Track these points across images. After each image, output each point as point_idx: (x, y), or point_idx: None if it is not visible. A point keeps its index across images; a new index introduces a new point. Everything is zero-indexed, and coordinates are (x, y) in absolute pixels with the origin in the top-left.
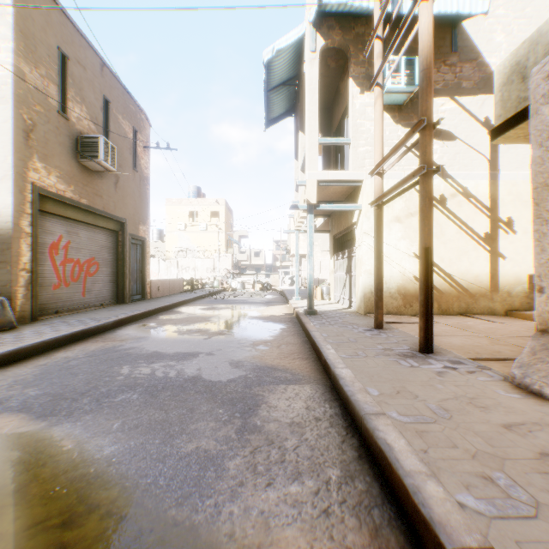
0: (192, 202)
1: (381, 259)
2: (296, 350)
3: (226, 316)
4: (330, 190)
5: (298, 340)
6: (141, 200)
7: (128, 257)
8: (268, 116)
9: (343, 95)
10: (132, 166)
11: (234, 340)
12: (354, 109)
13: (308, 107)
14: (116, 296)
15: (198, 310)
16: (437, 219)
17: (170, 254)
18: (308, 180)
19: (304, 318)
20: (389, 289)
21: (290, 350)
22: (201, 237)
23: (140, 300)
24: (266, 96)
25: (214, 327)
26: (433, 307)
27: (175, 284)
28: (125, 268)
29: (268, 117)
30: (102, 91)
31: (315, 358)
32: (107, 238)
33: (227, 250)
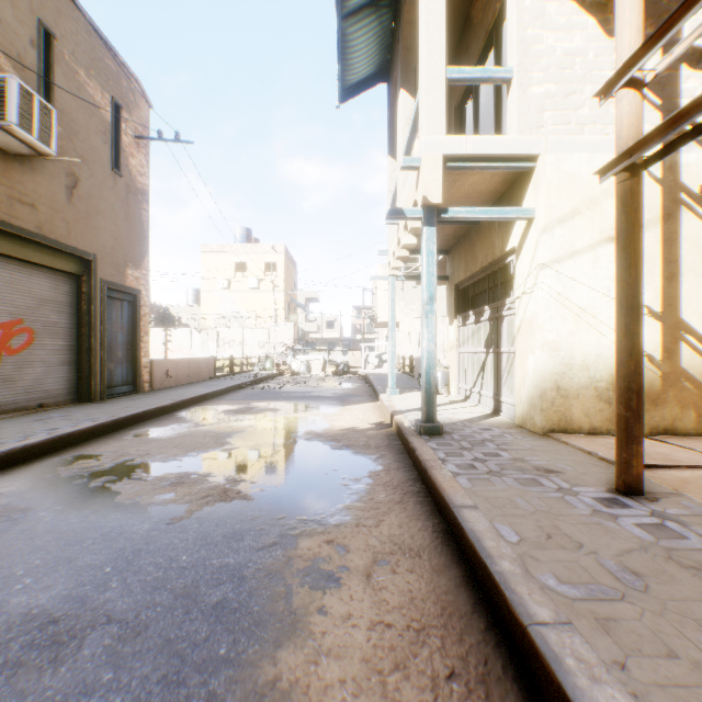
0: (239, 249)
1: (639, 310)
2: (428, 599)
3: (261, 430)
4: (463, 186)
5: (422, 532)
6: (130, 226)
7: (100, 321)
8: (345, 78)
9: (480, 24)
10: (110, 166)
11: (246, 532)
12: (521, 7)
13: (425, 4)
14: (77, 389)
15: (219, 414)
16: (695, 235)
17: (207, 322)
18: (425, 155)
19: (420, 447)
20: (593, 381)
21: (408, 599)
22: (251, 298)
23: (128, 394)
24: (340, 30)
25: (221, 467)
26: (686, 419)
27: (200, 366)
28: (94, 339)
29: (345, 83)
30: (36, 11)
31: (516, 676)
32: (56, 285)
33: (288, 316)
